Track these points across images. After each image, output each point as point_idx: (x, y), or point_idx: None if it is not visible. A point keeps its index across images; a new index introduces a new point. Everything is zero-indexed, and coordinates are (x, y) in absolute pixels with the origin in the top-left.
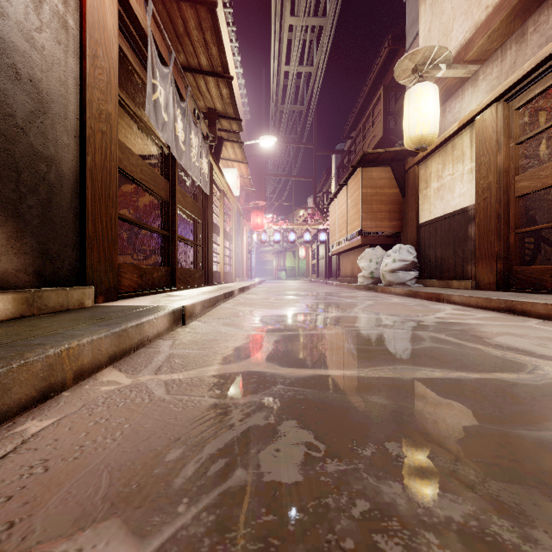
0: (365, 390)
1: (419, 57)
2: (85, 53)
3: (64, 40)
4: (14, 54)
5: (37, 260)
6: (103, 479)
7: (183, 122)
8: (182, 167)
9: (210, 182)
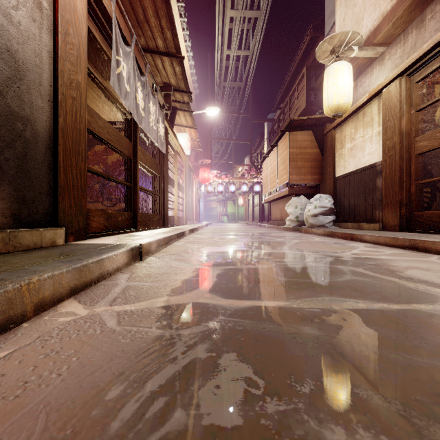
0: (298, 321)
1: (336, 40)
2: (58, 31)
3: (38, 18)
4: None
5: (14, 204)
6: (38, 423)
7: (143, 93)
8: (143, 131)
9: (166, 143)
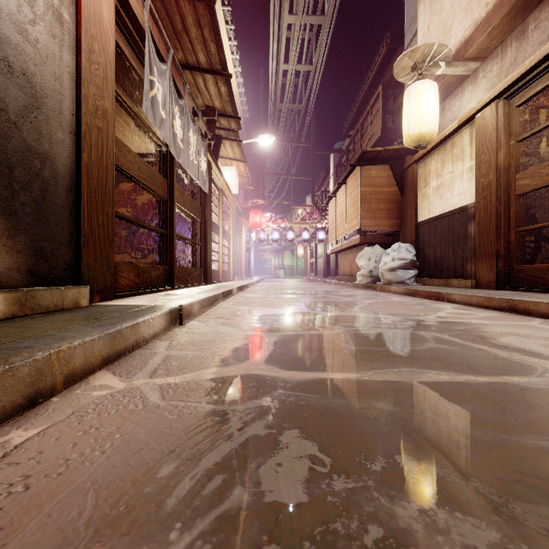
0: (370, 395)
1: (419, 54)
2: (81, 48)
3: (58, 33)
4: (6, 47)
5: (30, 258)
6: (88, 500)
7: (181, 120)
8: (180, 166)
9: (209, 180)
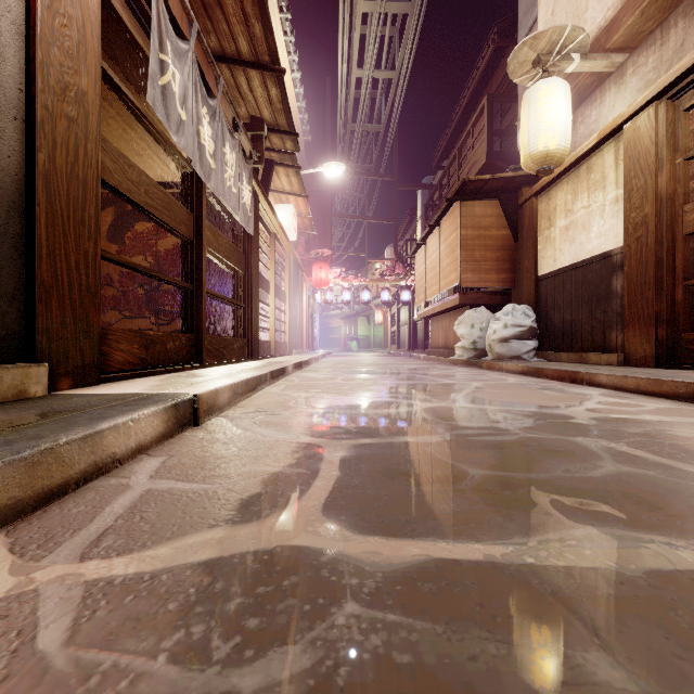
0: (558, 623)
1: (544, 43)
2: None
3: None
4: None
5: None
6: None
7: (212, 128)
8: (217, 199)
9: (256, 219)
